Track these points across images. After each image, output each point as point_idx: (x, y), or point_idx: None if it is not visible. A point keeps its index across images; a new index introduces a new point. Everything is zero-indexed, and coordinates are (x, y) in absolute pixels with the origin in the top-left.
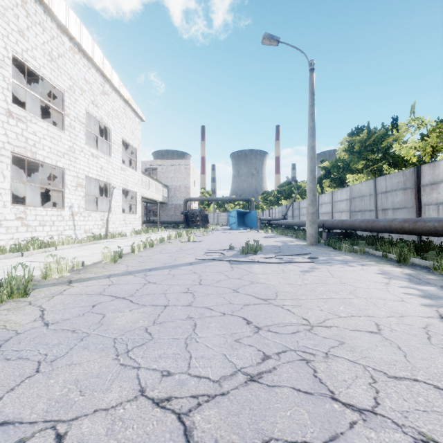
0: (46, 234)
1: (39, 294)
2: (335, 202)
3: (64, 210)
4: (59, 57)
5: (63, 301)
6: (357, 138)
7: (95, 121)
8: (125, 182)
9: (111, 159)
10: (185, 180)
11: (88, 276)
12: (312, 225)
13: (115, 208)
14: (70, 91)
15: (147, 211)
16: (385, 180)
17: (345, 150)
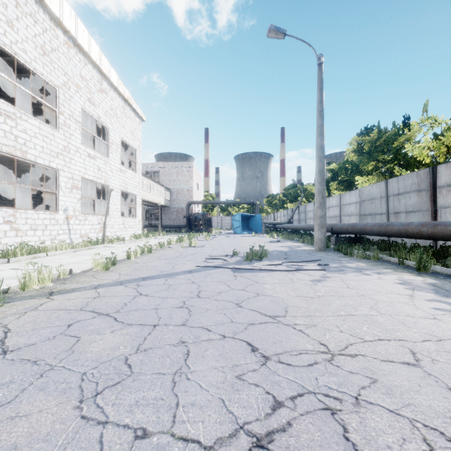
0: (38, 239)
1: (10, 309)
2: (343, 205)
3: (57, 213)
4: (53, 51)
5: (35, 319)
6: (367, 138)
7: (93, 121)
8: (124, 184)
9: (109, 160)
10: (187, 183)
11: (74, 287)
12: (321, 229)
13: (113, 211)
14: (64, 87)
15: (148, 215)
16: (398, 181)
17: (354, 151)
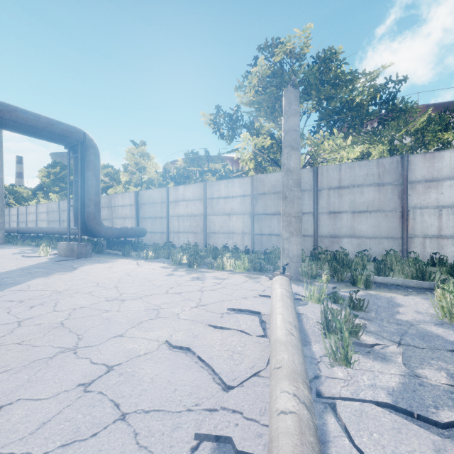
0: None
1: None
2: (39, 213)
3: None
4: None
5: None
6: (53, 170)
7: None
8: None
9: None
10: None
11: None
12: (0, 231)
13: None
14: None
15: None
16: (64, 203)
17: (45, 176)
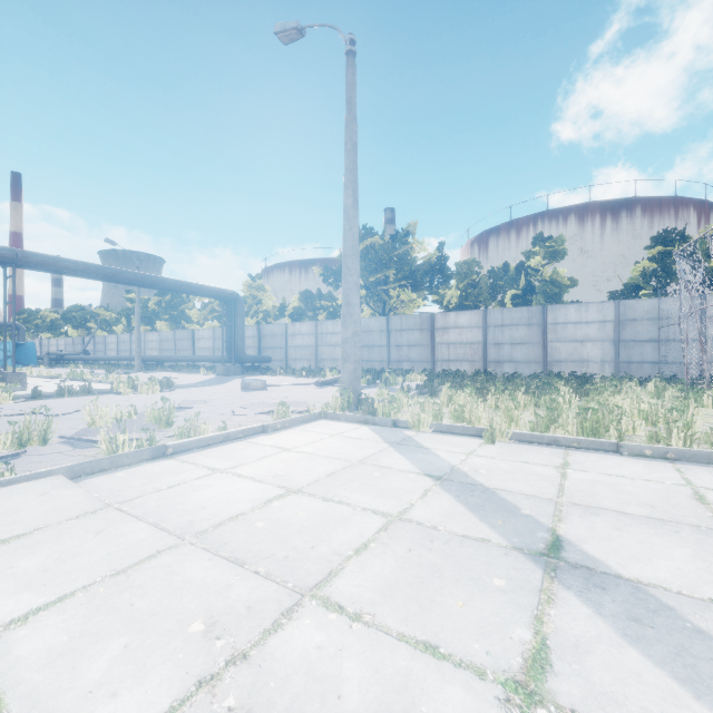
0: None
1: None
2: (148, 341)
3: None
4: None
5: None
6: (165, 298)
7: None
8: None
9: None
10: None
11: None
12: (139, 359)
13: None
14: None
15: None
16: (180, 333)
17: (156, 304)
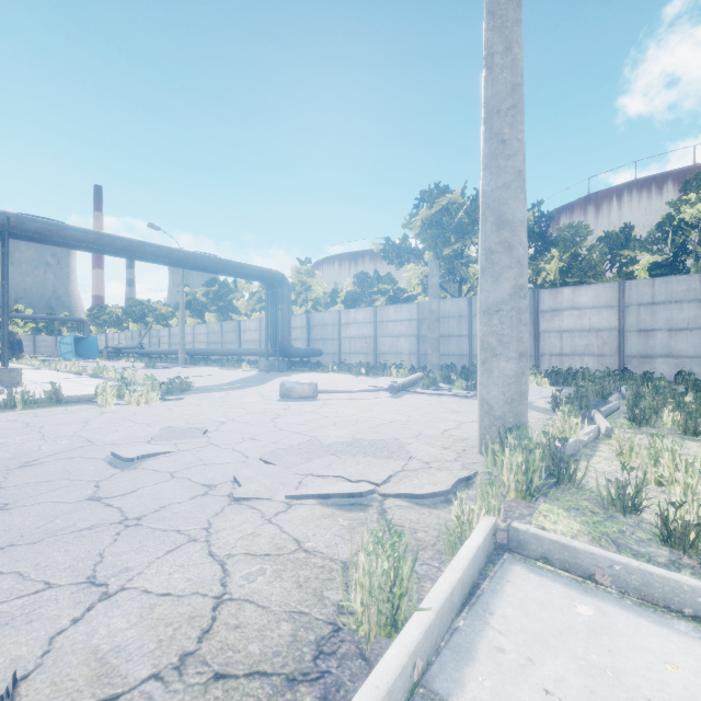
0: None
1: None
2: (196, 334)
3: None
4: None
5: None
6: (212, 289)
7: None
8: None
9: None
10: None
11: None
12: (183, 352)
13: None
14: None
15: None
16: (227, 324)
17: (204, 295)
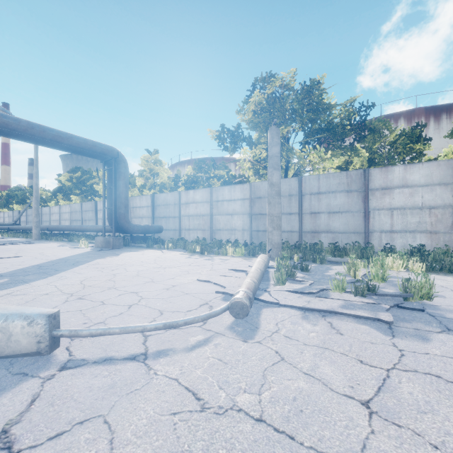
0: None
1: None
2: (62, 213)
3: None
4: None
5: None
6: (75, 175)
7: None
8: None
9: None
10: None
11: None
12: (37, 228)
13: None
14: None
15: None
16: (86, 205)
17: (68, 180)
